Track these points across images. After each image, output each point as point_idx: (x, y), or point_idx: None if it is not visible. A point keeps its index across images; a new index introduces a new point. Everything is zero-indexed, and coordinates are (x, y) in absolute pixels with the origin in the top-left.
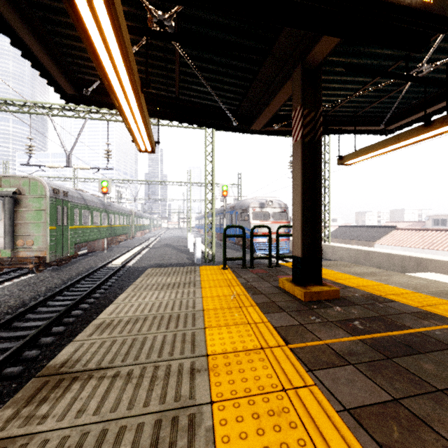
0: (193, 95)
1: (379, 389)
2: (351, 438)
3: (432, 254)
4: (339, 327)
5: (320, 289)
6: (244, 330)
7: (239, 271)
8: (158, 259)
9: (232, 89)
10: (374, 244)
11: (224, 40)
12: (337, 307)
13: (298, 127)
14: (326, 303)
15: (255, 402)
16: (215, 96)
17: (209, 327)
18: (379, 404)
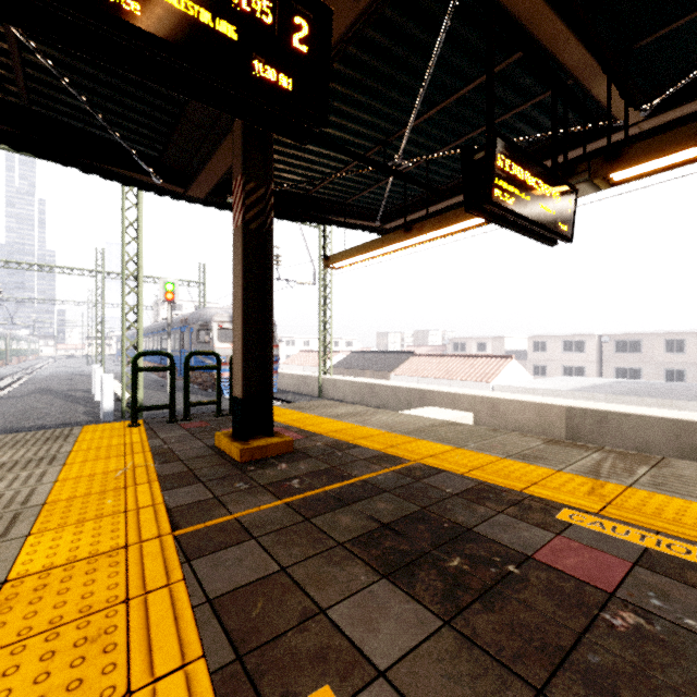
0: (66, 112)
1: (270, 562)
2: (192, 637)
3: (447, 385)
4: (269, 491)
5: (266, 442)
6: (110, 524)
7: (160, 427)
8: (14, 419)
9: (145, 121)
10: (390, 375)
11: None
12: (282, 464)
13: (239, 205)
14: (272, 461)
15: (61, 633)
16: (106, 126)
17: (39, 533)
18: (257, 581)
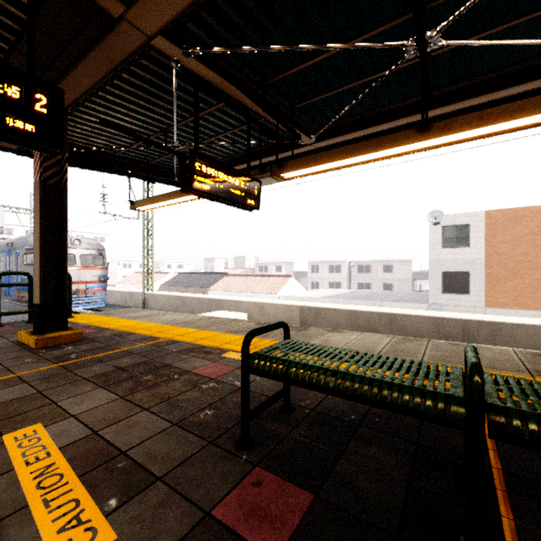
0: None
1: (32, 390)
2: None
3: (248, 296)
4: (51, 361)
5: (59, 334)
6: None
7: None
8: None
9: None
10: (208, 291)
11: None
12: (70, 347)
13: (37, 166)
14: (62, 346)
15: None
16: None
17: None
18: (19, 398)
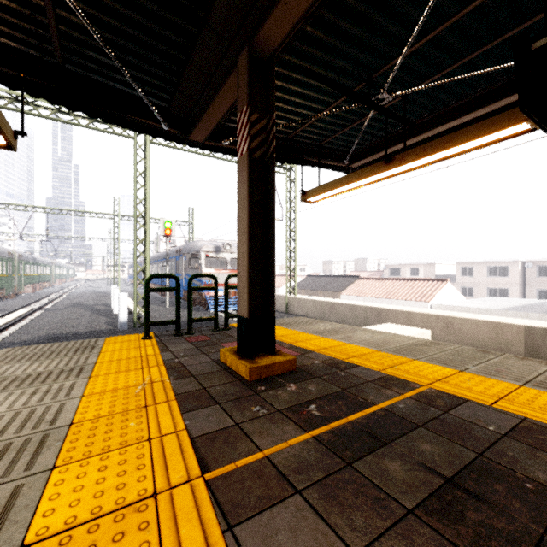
0: (92, 68)
1: (333, 538)
2: None
3: (389, 303)
4: (290, 418)
5: (271, 361)
6: (135, 457)
7: (168, 340)
8: (55, 327)
9: (157, 71)
10: (340, 295)
11: None
12: (291, 385)
13: (244, 135)
14: (278, 380)
15: None
16: (125, 74)
17: (64, 465)
18: None
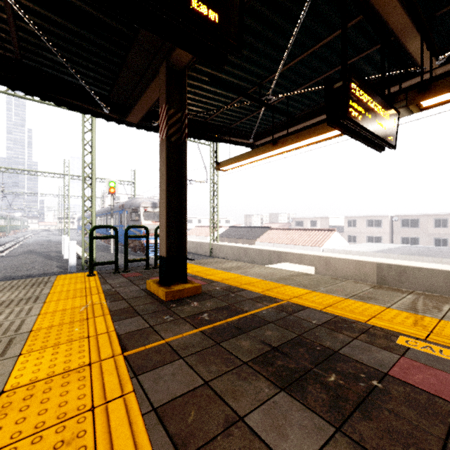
0: (46, 64)
1: (196, 377)
2: (144, 440)
3: (292, 248)
4: (188, 322)
5: (182, 287)
6: (78, 347)
7: (108, 276)
8: (11, 270)
9: (99, 70)
10: (255, 242)
11: (76, 6)
12: (194, 303)
13: (163, 125)
14: (187, 300)
15: (44, 437)
16: (73, 72)
17: (27, 353)
18: (188, 393)
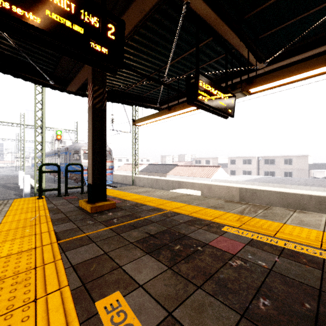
0: (5, 48)
1: (100, 251)
2: (64, 279)
3: (191, 179)
4: (103, 224)
5: (103, 203)
6: (28, 240)
7: (53, 199)
8: None
9: (46, 55)
10: (166, 175)
11: None
12: (110, 213)
13: (90, 97)
14: (105, 212)
15: (5, 281)
16: (26, 56)
17: None
18: (94, 258)
